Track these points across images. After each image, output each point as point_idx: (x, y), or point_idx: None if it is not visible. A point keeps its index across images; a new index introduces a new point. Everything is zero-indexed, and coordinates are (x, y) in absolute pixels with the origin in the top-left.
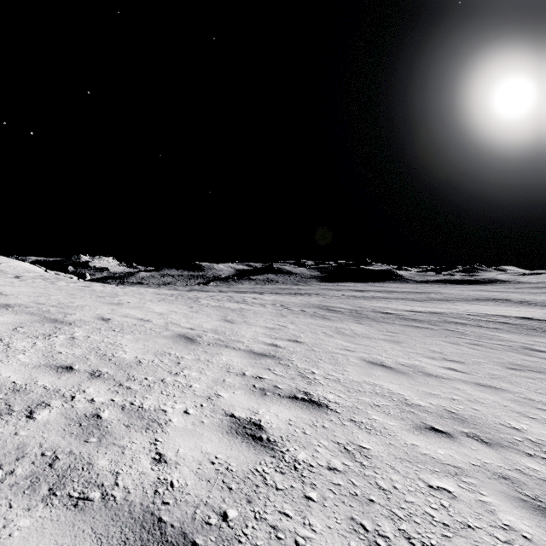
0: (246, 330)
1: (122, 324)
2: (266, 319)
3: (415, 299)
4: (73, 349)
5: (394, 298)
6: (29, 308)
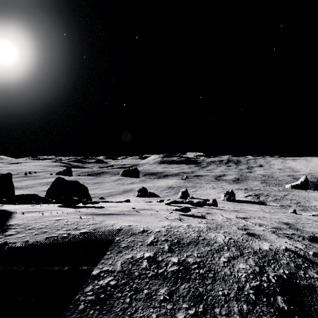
0: None
1: None
2: None
3: None
4: None
5: None
6: None
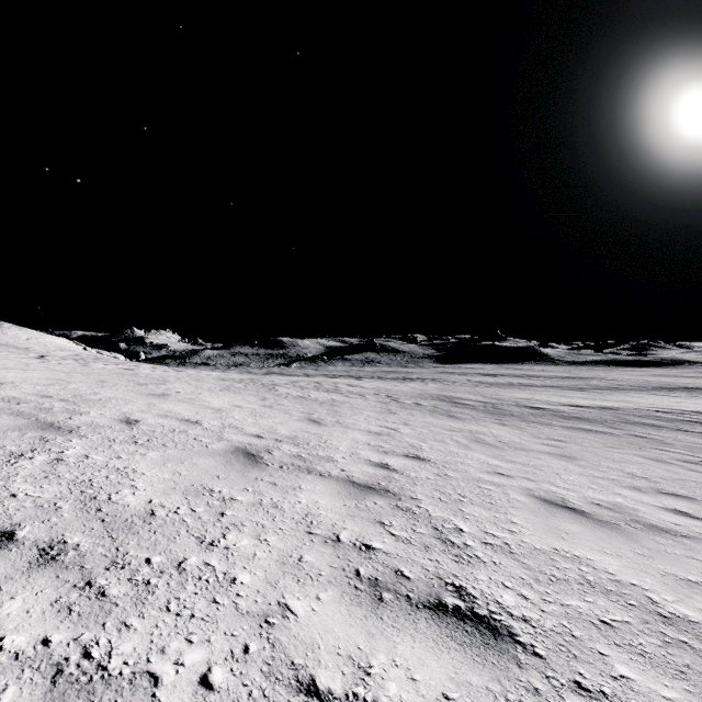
0: (339, 437)
1: (153, 430)
2: (368, 418)
3: (570, 386)
4: (43, 486)
5: (541, 385)
6: (22, 404)
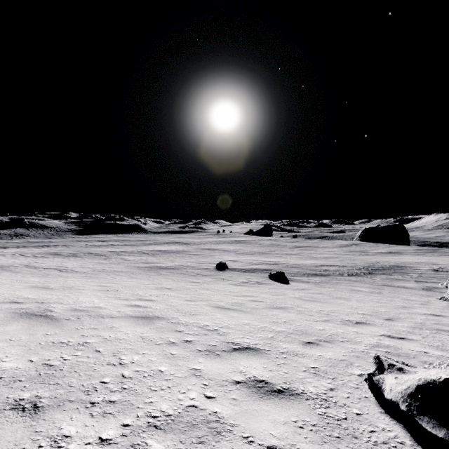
0: None
1: None
2: (3, 260)
3: (133, 244)
4: None
5: (121, 245)
6: None
